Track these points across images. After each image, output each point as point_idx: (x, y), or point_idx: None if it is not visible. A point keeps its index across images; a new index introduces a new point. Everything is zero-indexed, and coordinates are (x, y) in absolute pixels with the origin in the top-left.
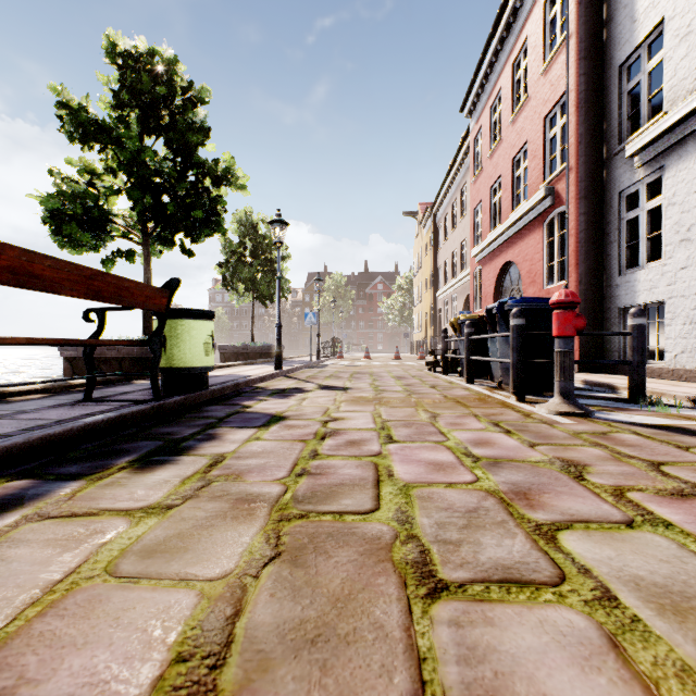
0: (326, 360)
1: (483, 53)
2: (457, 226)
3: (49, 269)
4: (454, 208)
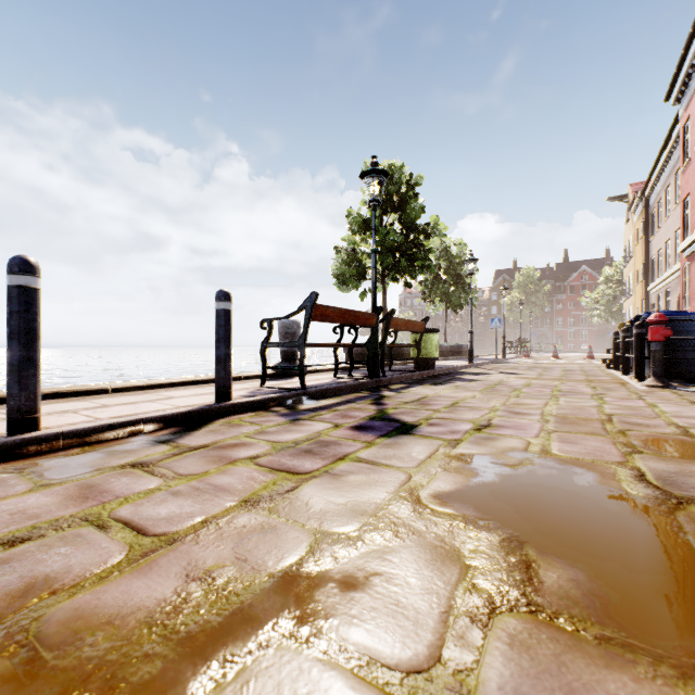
0: (511, 358)
1: (684, 49)
2: (670, 214)
3: (400, 322)
4: (668, 192)
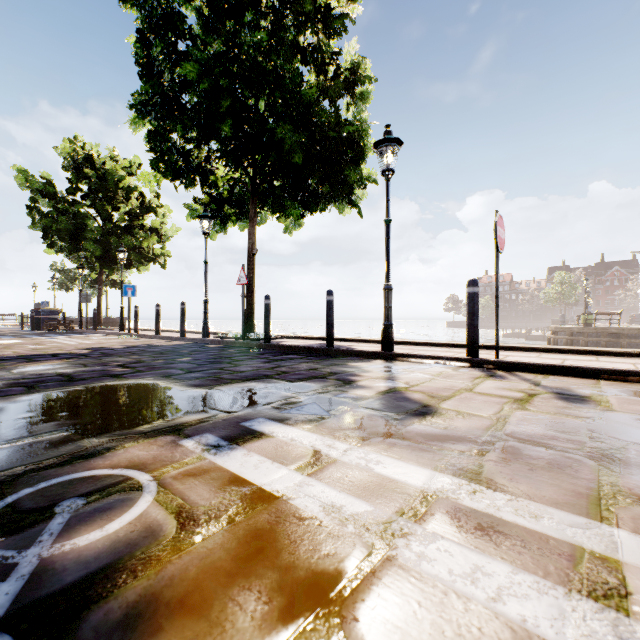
0: None
1: None
2: None
3: None
4: None
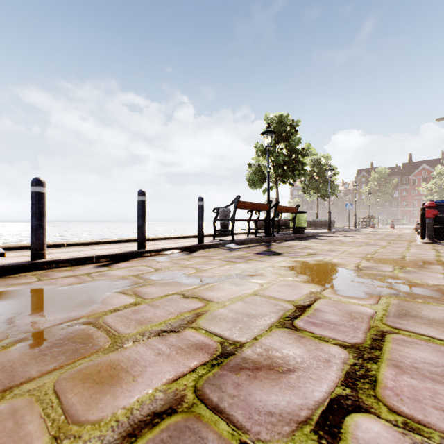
0: (361, 228)
1: None
2: None
3: (282, 208)
4: None
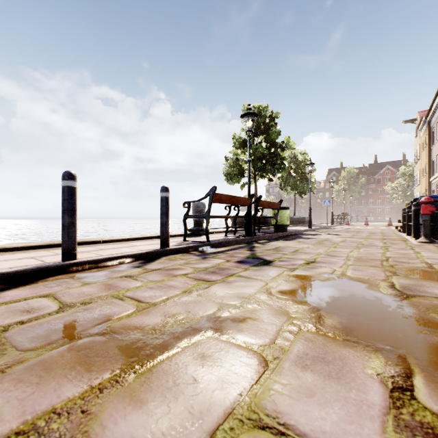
0: (337, 225)
1: None
2: None
3: (265, 203)
4: None
